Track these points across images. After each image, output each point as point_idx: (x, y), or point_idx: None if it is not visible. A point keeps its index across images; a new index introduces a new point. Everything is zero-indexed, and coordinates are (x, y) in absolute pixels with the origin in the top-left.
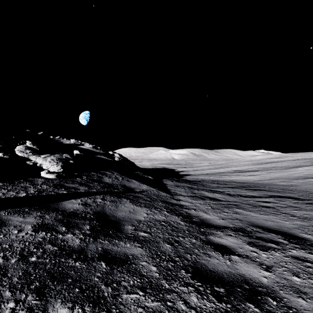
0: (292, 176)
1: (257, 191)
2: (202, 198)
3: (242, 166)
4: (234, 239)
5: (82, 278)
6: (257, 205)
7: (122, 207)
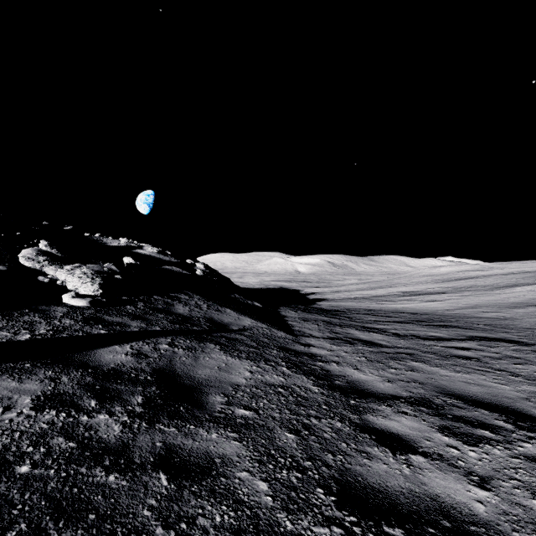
0: (504, 302)
1: (445, 329)
2: (349, 341)
3: (416, 285)
4: (414, 421)
5: (118, 510)
6: (449, 354)
7: (205, 359)
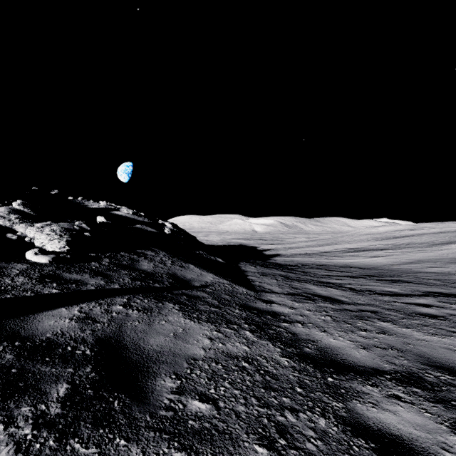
0: (444, 257)
1: (398, 284)
2: (309, 297)
3: (358, 242)
4: (414, 412)
5: None
6: (412, 311)
7: (160, 323)
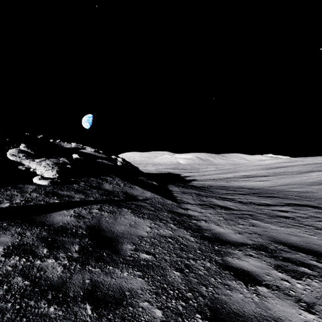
0: (305, 181)
1: (270, 198)
2: (212, 206)
3: (250, 171)
4: (257, 261)
5: None
6: (275, 215)
7: (121, 219)
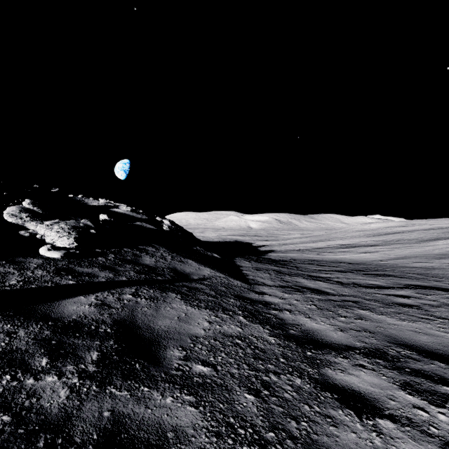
0: (430, 253)
1: (382, 277)
2: (298, 289)
3: (351, 238)
4: (373, 375)
5: None
6: (391, 301)
7: (166, 309)
